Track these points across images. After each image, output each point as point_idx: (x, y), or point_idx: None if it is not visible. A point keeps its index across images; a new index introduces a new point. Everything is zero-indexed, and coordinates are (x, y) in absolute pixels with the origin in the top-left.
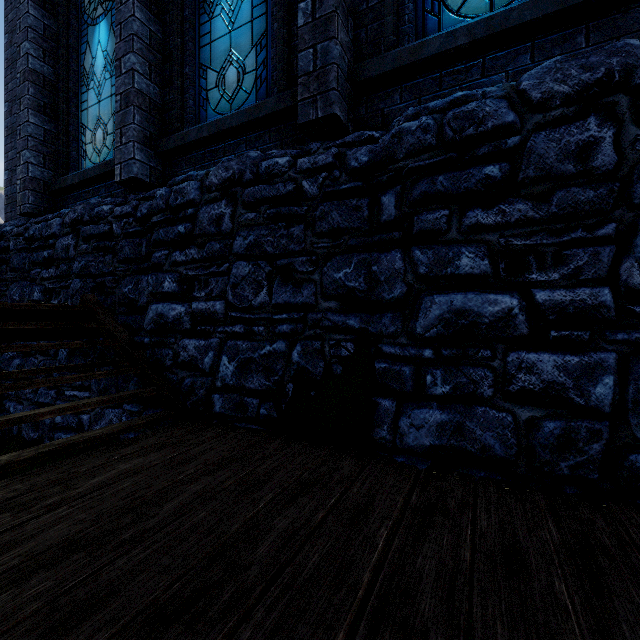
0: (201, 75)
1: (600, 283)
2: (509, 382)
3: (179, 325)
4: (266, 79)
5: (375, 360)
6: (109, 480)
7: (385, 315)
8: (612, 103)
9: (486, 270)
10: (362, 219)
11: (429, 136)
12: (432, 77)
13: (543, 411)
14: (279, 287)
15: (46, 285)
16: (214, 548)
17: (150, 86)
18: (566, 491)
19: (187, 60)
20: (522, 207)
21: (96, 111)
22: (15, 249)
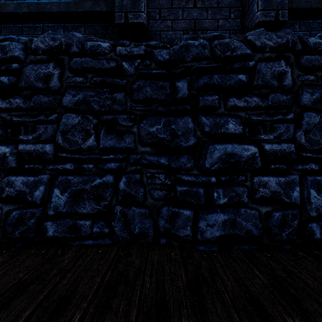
0: None
1: (51, 142)
2: (3, 192)
3: None
4: None
5: None
6: None
7: None
8: (63, 59)
9: None
10: None
11: None
12: (18, 25)
13: (16, 206)
14: None
15: None
16: None
17: None
18: (17, 245)
19: None
20: (18, 101)
21: None
22: None
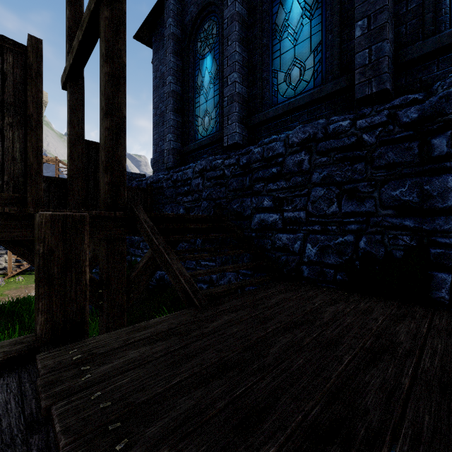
0: (273, 76)
1: None
2: None
3: (275, 226)
4: (321, 71)
5: (429, 247)
6: (279, 301)
7: (438, 218)
8: None
9: None
10: (413, 155)
11: None
12: None
13: None
14: (346, 202)
15: (186, 205)
16: (371, 334)
17: (242, 88)
18: None
19: (265, 69)
20: None
21: (204, 107)
22: (167, 187)
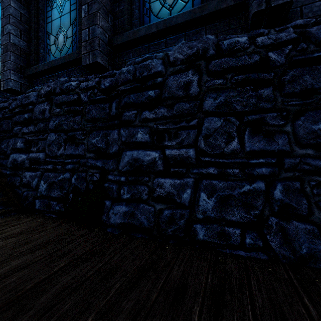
0: (47, 37)
1: (192, 146)
2: (154, 192)
3: (23, 165)
4: (76, 41)
5: (107, 182)
6: None
7: (110, 160)
8: (199, 64)
9: (147, 140)
10: (105, 113)
11: (129, 75)
12: (145, 46)
13: (166, 205)
14: (69, 146)
15: None
16: None
17: (21, 41)
18: (170, 242)
19: (40, 29)
20: (162, 111)
21: None
22: None
